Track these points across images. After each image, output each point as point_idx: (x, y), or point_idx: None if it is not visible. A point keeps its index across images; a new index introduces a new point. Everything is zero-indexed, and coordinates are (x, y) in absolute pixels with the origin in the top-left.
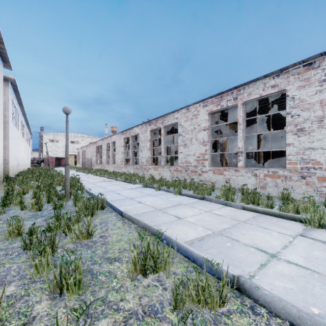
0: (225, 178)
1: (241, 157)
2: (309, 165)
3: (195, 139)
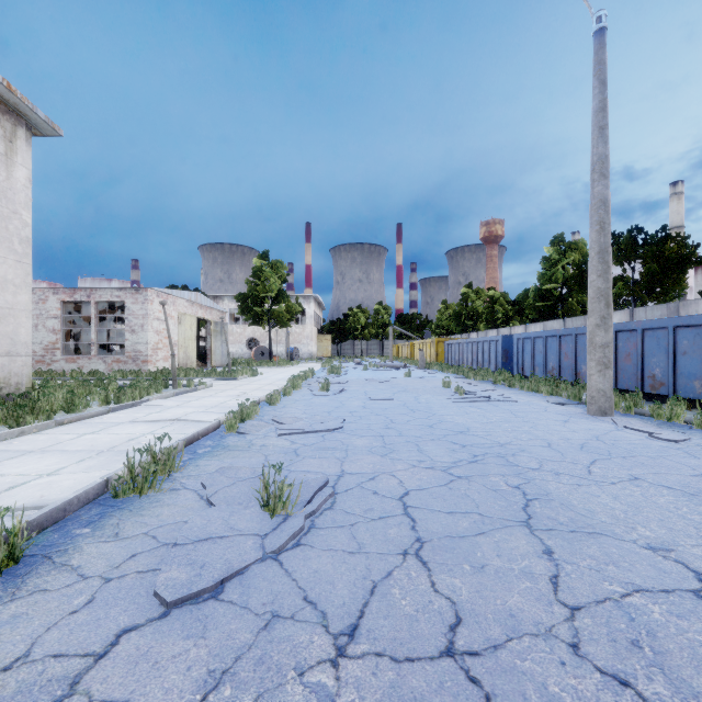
0: (79, 366)
1: (94, 347)
2: (138, 354)
3: (43, 326)
